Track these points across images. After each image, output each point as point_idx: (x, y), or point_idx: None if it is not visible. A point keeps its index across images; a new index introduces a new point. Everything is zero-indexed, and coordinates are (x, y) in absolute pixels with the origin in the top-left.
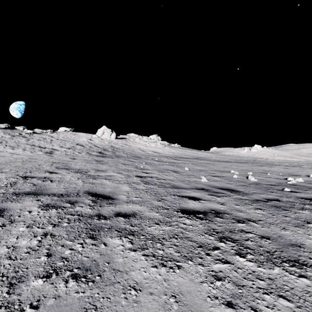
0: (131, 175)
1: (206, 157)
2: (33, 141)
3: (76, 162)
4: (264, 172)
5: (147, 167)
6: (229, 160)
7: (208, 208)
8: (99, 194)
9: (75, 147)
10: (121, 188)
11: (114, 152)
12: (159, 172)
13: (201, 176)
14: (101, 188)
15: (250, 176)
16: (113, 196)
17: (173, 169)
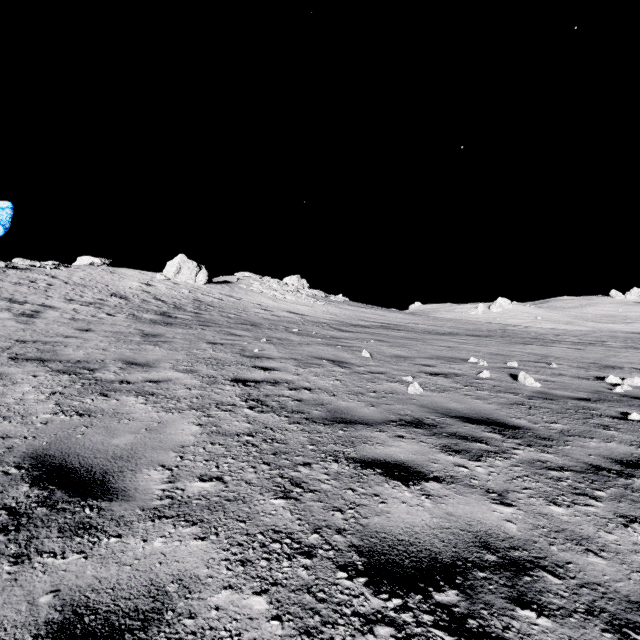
0: (221, 378)
1: (406, 324)
2: (2, 286)
3: (86, 340)
4: (541, 361)
5: (269, 353)
6: (453, 331)
7: (464, 531)
8: (71, 469)
9: (104, 302)
10: (168, 431)
11: (199, 313)
12: (297, 365)
13: (403, 375)
14: (98, 436)
15: (524, 374)
16: (120, 478)
17: (333, 357)
